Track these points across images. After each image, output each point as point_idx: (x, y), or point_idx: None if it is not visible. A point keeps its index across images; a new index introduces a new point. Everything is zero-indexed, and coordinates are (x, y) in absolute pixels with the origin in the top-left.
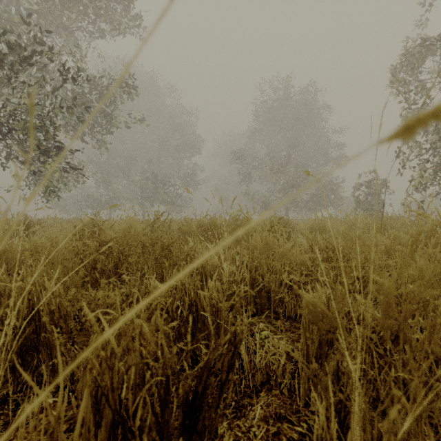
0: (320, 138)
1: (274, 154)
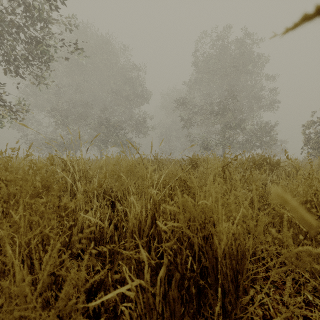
0: (254, 86)
1: (213, 100)
